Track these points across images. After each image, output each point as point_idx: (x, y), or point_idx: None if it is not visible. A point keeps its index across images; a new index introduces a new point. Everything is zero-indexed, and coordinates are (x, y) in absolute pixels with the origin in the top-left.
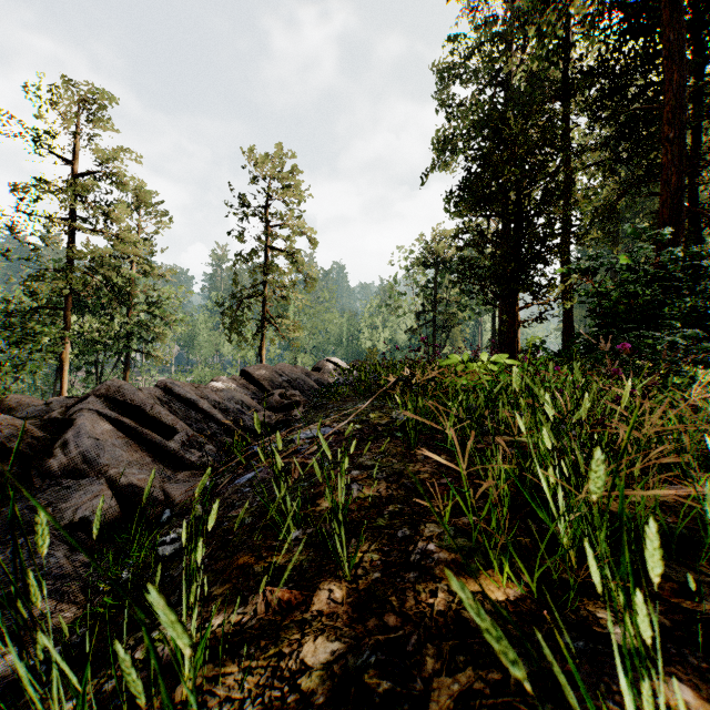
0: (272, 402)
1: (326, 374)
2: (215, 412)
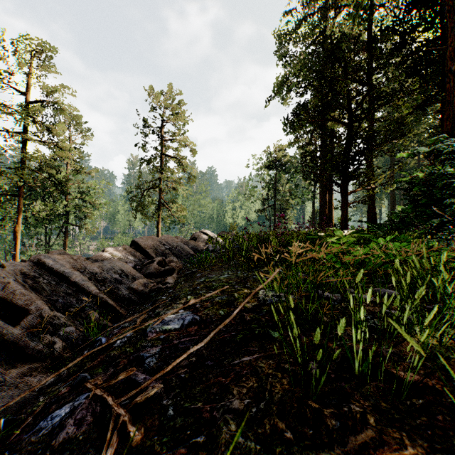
0: (151, 268)
1: (200, 242)
2: (88, 284)
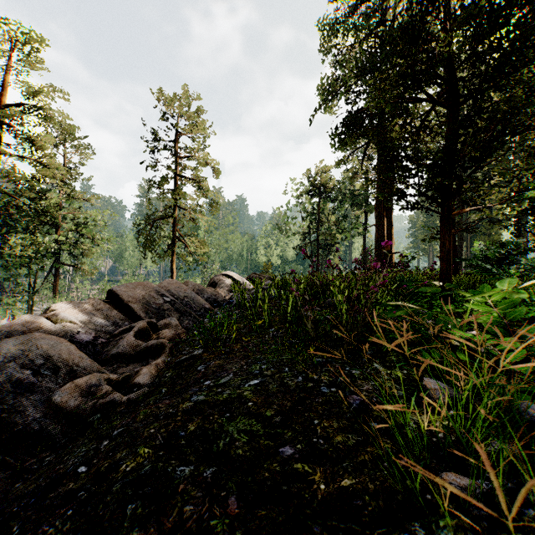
0: (123, 343)
1: (222, 289)
2: None
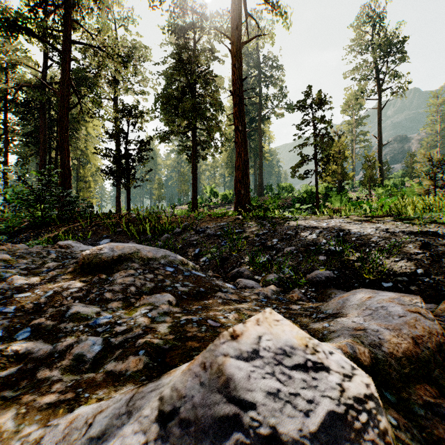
0: None
1: None
2: None
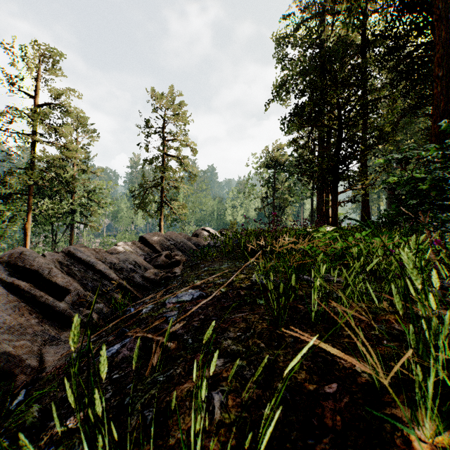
0: (159, 261)
1: (202, 238)
2: (110, 272)
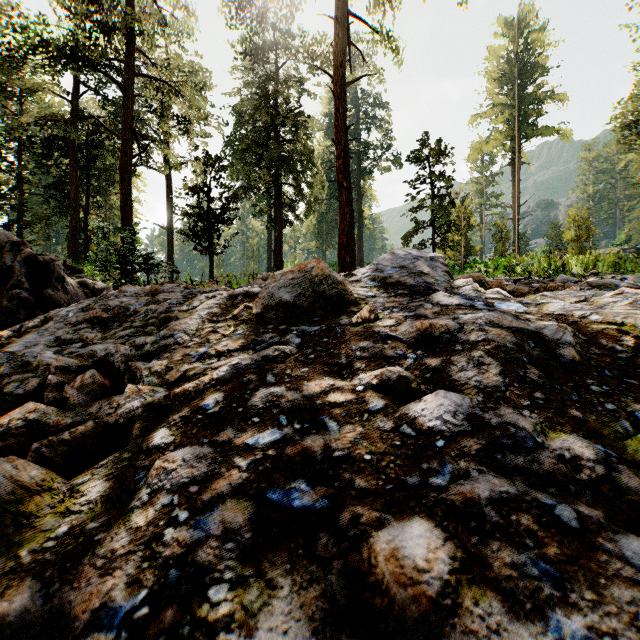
0: None
1: None
2: None
